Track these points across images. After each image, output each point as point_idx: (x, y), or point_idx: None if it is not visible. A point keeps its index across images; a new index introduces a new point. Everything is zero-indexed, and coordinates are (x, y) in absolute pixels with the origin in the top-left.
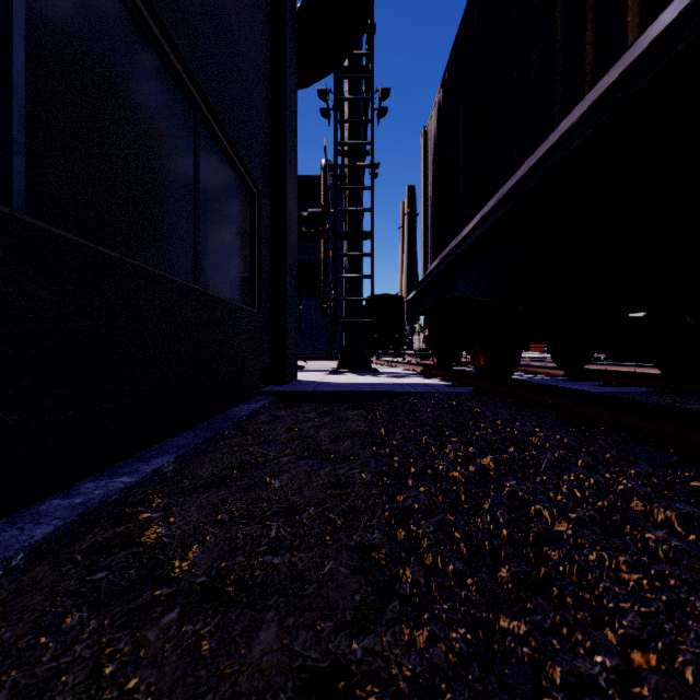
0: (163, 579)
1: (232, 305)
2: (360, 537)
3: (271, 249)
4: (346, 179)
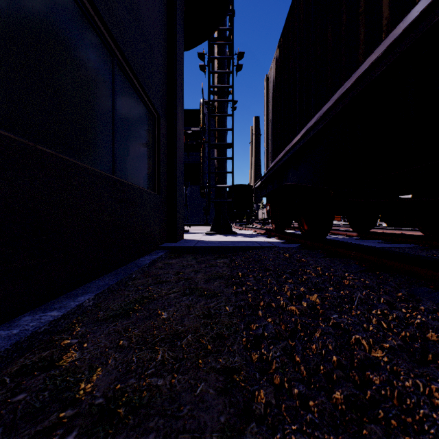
0: (69, 400)
1: (139, 189)
2: (224, 360)
3: (167, 154)
4: (216, 110)
